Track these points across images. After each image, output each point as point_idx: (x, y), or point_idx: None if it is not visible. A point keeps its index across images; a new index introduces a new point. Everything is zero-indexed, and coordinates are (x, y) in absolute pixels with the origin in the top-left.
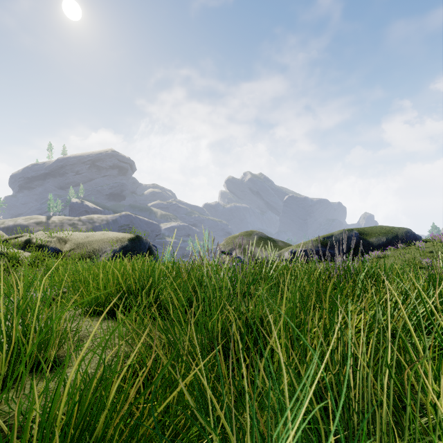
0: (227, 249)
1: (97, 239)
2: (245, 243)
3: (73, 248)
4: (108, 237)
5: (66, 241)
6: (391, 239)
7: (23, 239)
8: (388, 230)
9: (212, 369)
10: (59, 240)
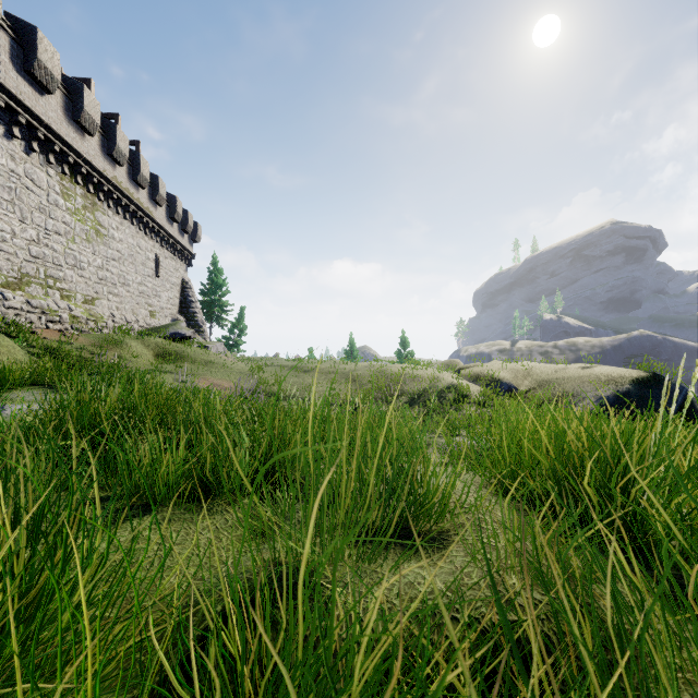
0: None
1: (570, 375)
2: None
3: (533, 386)
4: (590, 374)
5: (525, 376)
6: None
7: (475, 369)
8: None
9: None
10: (516, 374)
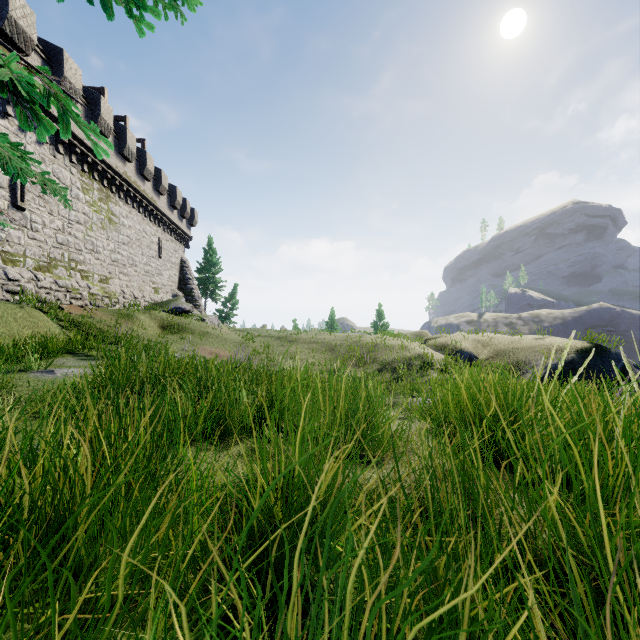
0: None
1: (524, 345)
2: None
3: (491, 355)
4: (541, 345)
5: (485, 346)
6: None
7: (440, 339)
8: None
9: (455, 545)
10: (476, 344)
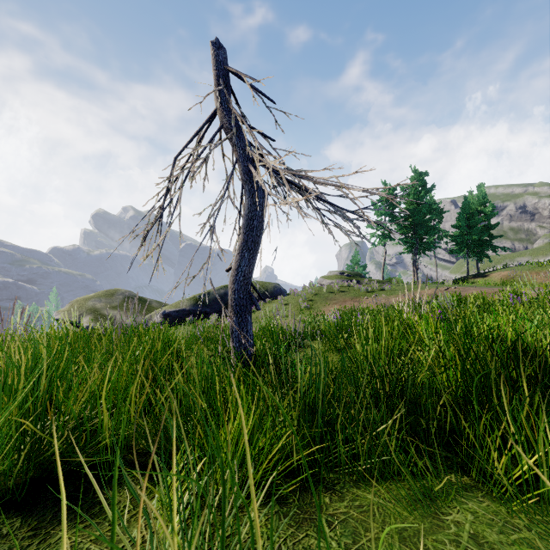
0: (71, 317)
1: None
2: (102, 306)
3: None
4: None
5: None
6: (262, 294)
7: None
8: (261, 285)
9: None
10: None
